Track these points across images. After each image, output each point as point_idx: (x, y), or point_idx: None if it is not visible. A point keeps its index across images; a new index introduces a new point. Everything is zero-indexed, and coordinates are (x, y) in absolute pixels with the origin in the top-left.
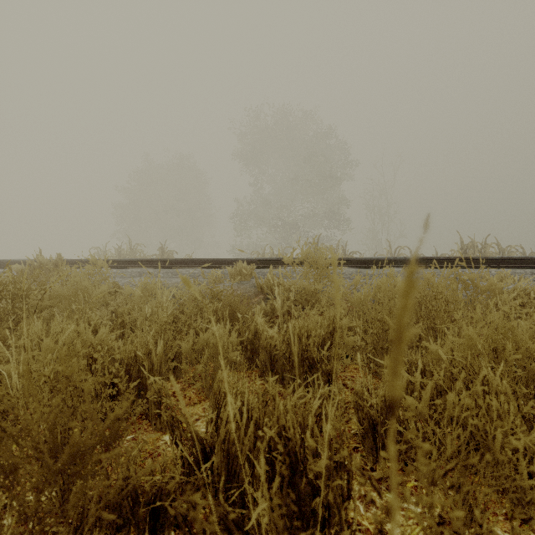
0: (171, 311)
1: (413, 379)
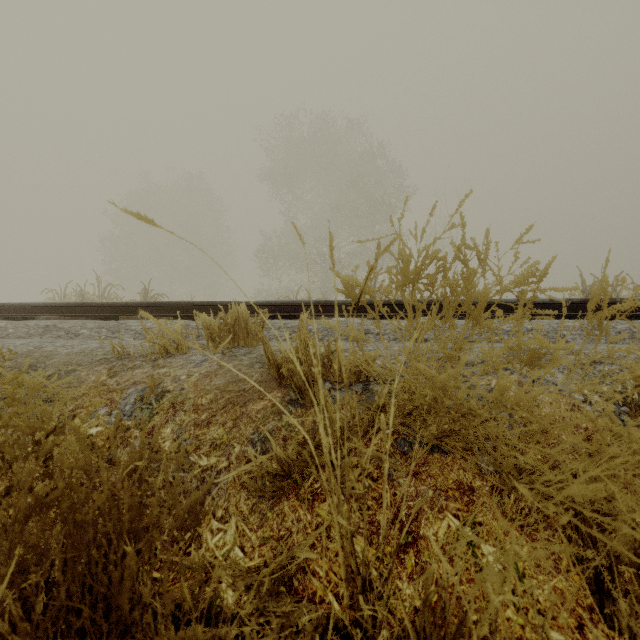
0: None
1: None
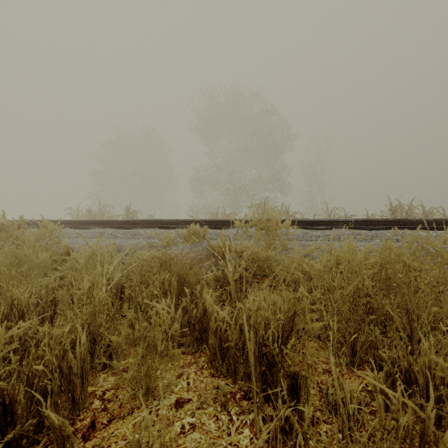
0: (119, 279)
1: (422, 414)
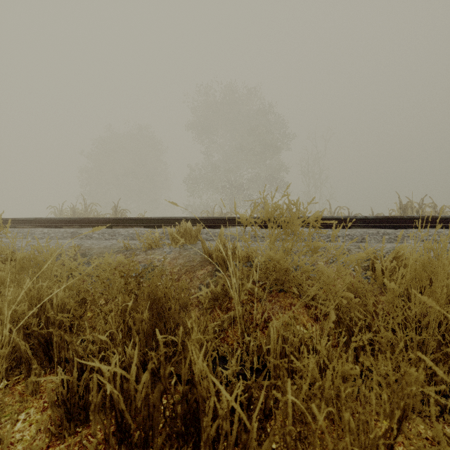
0: (63, 301)
1: None
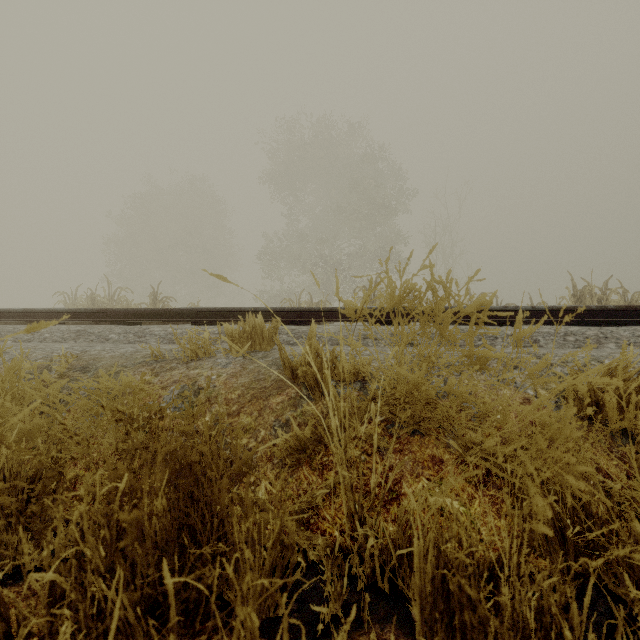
0: (16, 462)
1: None
